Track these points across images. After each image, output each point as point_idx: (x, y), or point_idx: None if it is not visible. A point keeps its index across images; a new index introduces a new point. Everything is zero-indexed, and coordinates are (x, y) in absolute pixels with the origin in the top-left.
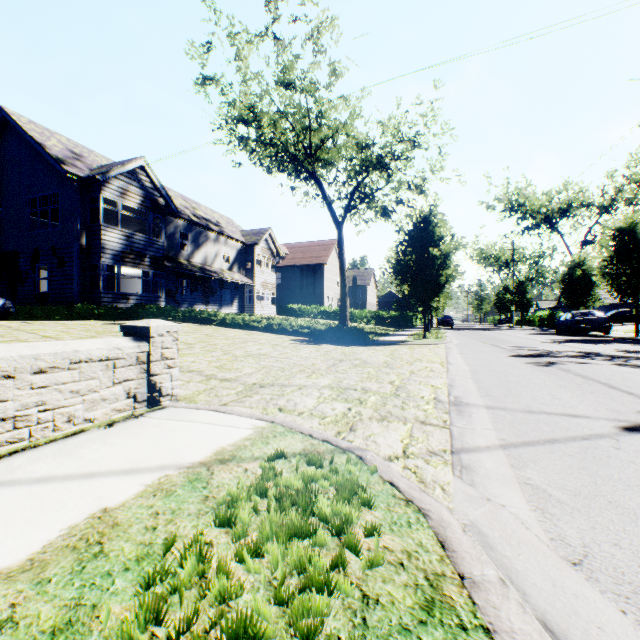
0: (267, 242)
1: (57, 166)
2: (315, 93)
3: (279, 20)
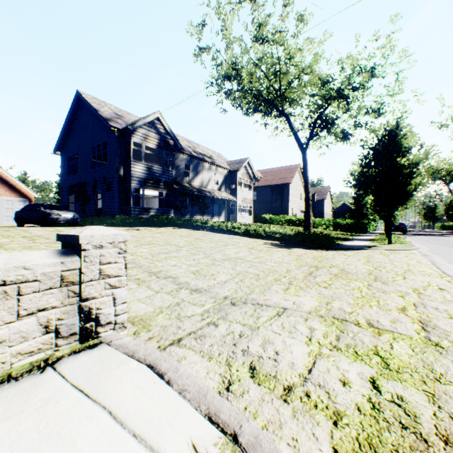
0: (246, 168)
1: (105, 123)
2: (284, 42)
3: None
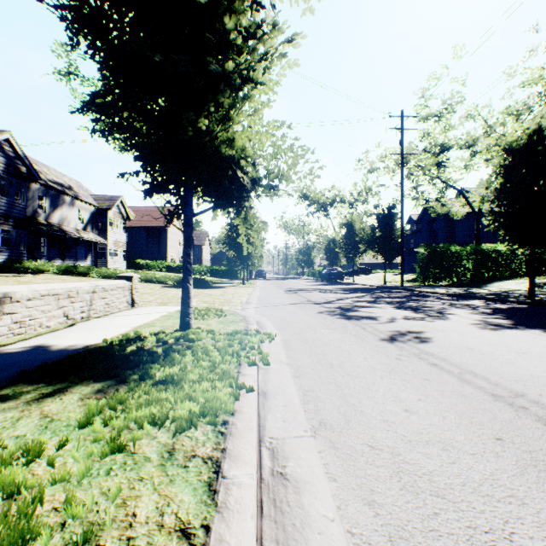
0: (119, 207)
1: None
2: None
3: None
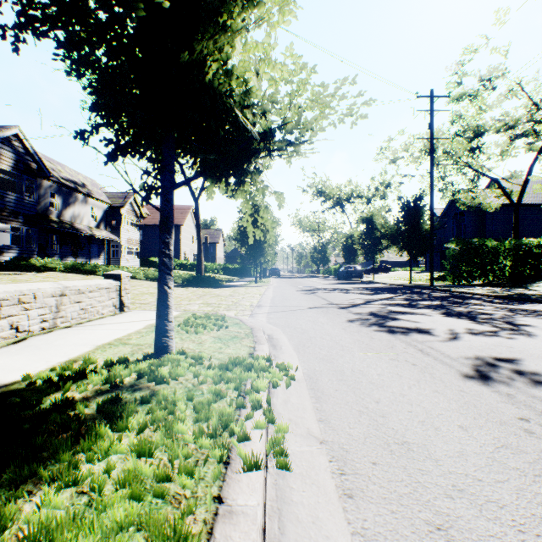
0: (132, 205)
1: None
2: None
3: None
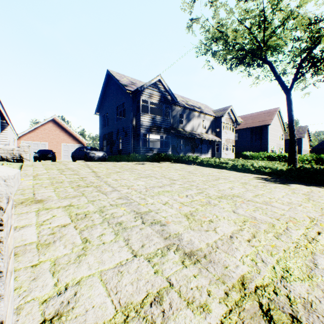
0: (228, 114)
1: (123, 88)
2: None
3: None
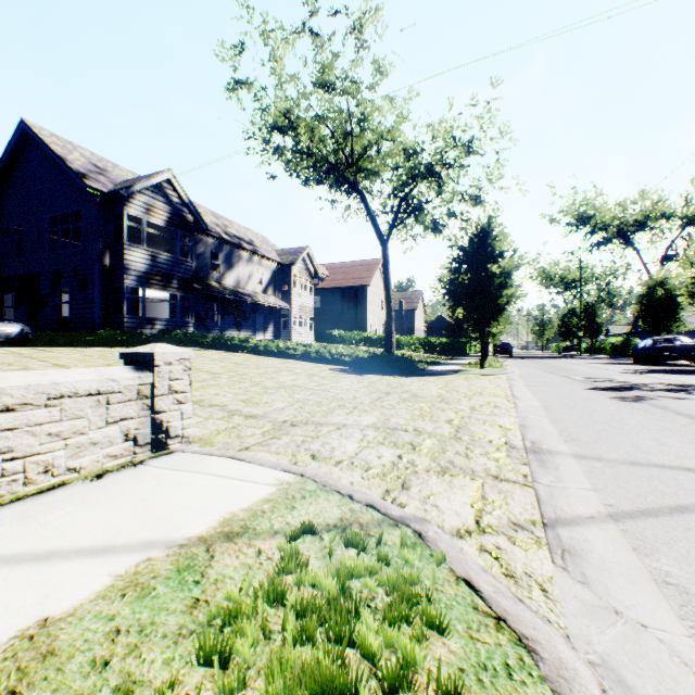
0: (305, 262)
1: (79, 181)
2: (357, 94)
3: (317, 13)
